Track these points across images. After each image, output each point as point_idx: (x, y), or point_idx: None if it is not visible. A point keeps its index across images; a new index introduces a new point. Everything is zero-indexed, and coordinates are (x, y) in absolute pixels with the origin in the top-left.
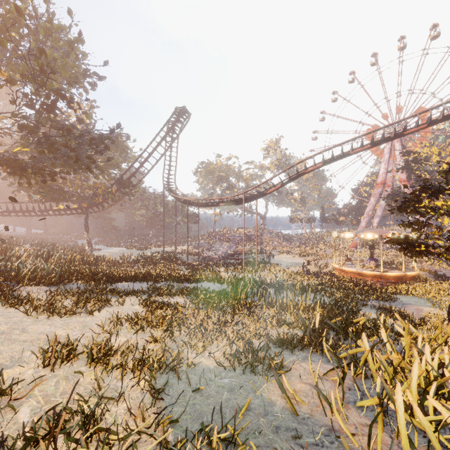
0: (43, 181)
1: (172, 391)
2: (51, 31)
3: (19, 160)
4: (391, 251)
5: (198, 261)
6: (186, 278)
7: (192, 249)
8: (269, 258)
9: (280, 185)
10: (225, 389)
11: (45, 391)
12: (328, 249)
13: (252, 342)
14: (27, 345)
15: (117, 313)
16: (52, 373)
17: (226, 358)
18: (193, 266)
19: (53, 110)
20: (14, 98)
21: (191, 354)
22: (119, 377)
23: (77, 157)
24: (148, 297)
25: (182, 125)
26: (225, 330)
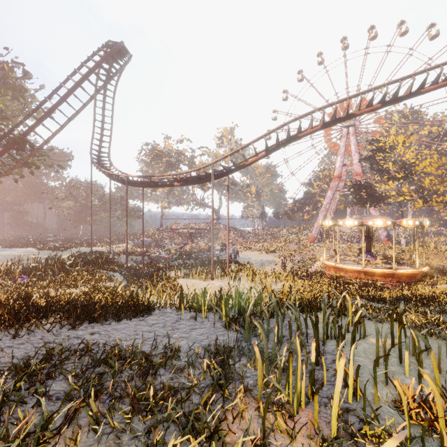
0: None
1: None
2: None
3: None
4: (348, 244)
5: (143, 263)
6: (117, 304)
7: (134, 247)
8: (235, 256)
9: (264, 153)
10: None
11: None
12: (289, 244)
13: None
14: None
15: None
16: None
17: None
18: (135, 271)
19: None
20: None
21: None
22: None
23: None
24: None
25: (119, 77)
26: None
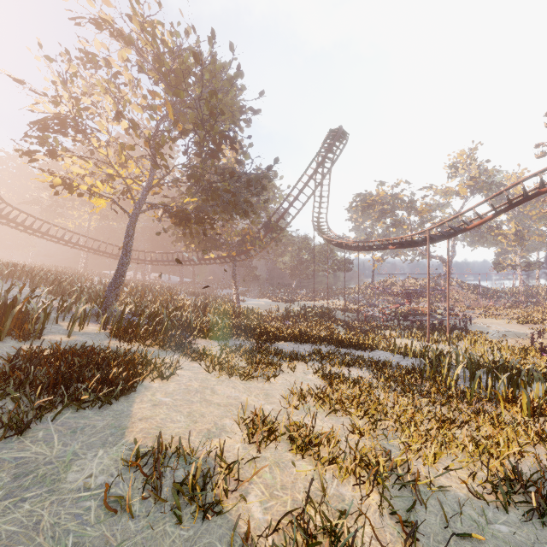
0: (204, 230)
1: (421, 524)
2: (215, 73)
3: (186, 211)
4: None
5: (358, 320)
6: (353, 342)
7: (346, 304)
8: (465, 322)
9: (491, 216)
10: (509, 545)
11: (263, 479)
12: None
13: (520, 467)
14: (223, 410)
15: (300, 384)
16: (260, 454)
17: (481, 486)
18: (352, 327)
19: (217, 154)
20: (186, 149)
21: (423, 465)
22: (338, 479)
23: (236, 202)
24: (321, 366)
25: (336, 151)
26: (451, 432)
